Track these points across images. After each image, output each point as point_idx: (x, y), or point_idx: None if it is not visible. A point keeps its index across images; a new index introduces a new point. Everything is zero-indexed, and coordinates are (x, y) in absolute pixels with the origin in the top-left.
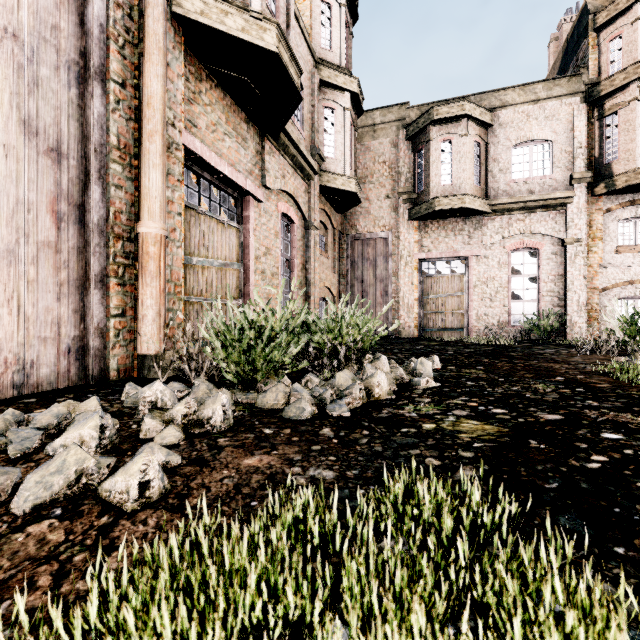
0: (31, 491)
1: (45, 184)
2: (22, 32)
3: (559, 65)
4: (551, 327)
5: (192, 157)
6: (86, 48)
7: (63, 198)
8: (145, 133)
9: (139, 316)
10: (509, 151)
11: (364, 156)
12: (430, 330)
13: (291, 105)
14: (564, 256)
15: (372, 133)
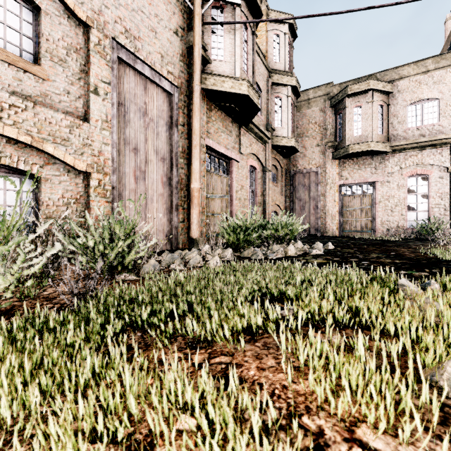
0: (191, 263)
1: (160, 172)
2: (154, 117)
3: (450, 39)
4: (436, 229)
5: (208, 148)
6: (171, 114)
7: (165, 176)
8: (193, 146)
9: (191, 222)
10: (405, 108)
11: (302, 120)
12: (347, 231)
13: (254, 112)
14: (449, 179)
15: (307, 105)
